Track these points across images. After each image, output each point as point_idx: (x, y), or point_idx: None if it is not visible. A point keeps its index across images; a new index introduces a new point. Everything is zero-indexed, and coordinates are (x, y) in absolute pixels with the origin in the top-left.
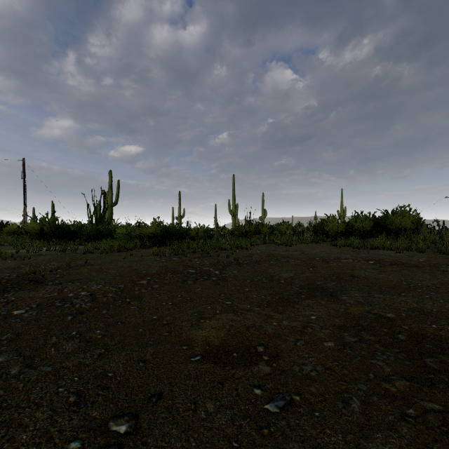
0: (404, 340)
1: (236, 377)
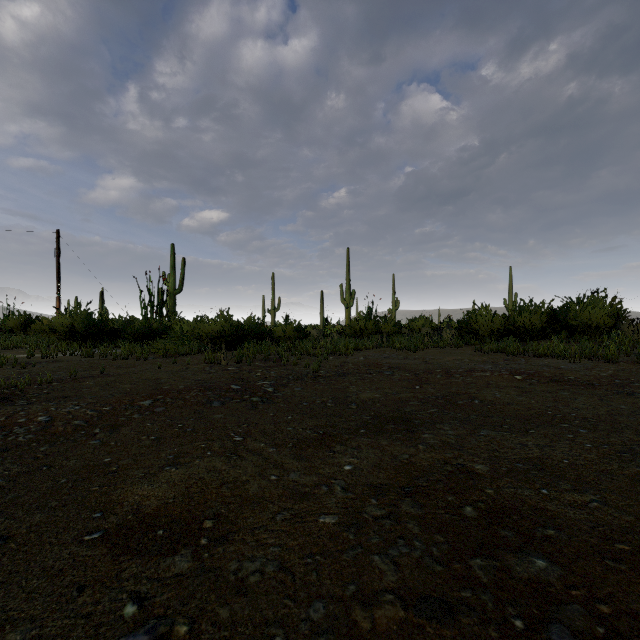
0: (469, 518)
1: (121, 576)
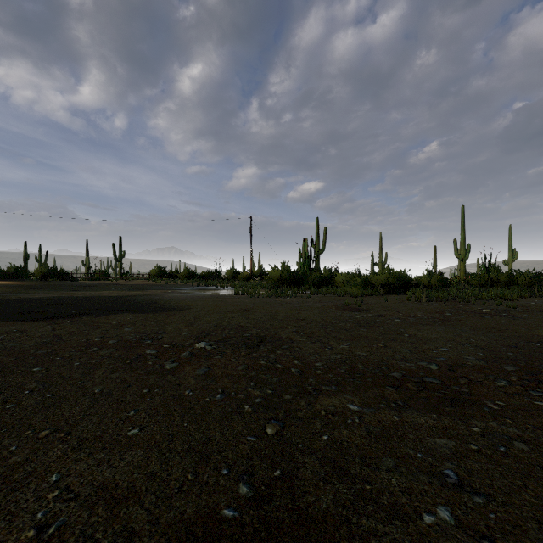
0: None
1: None
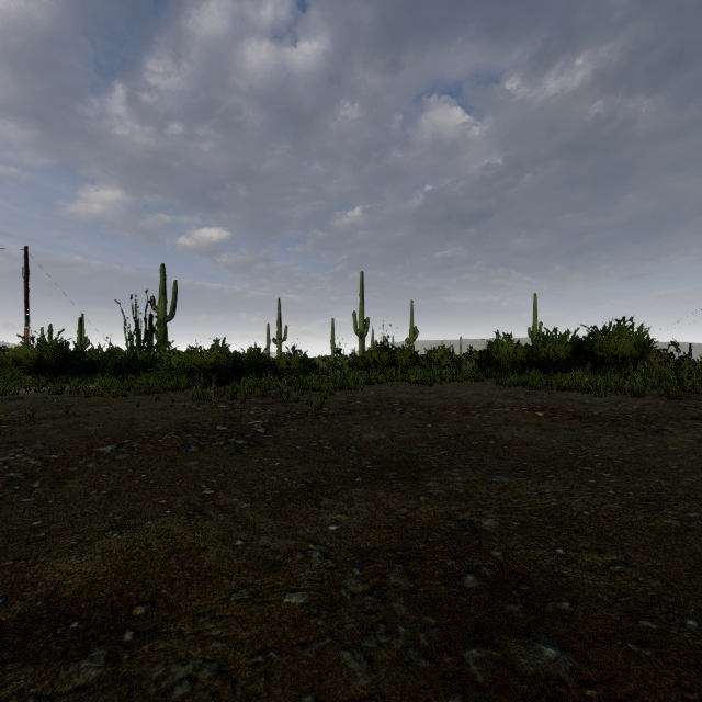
0: (469, 590)
1: None
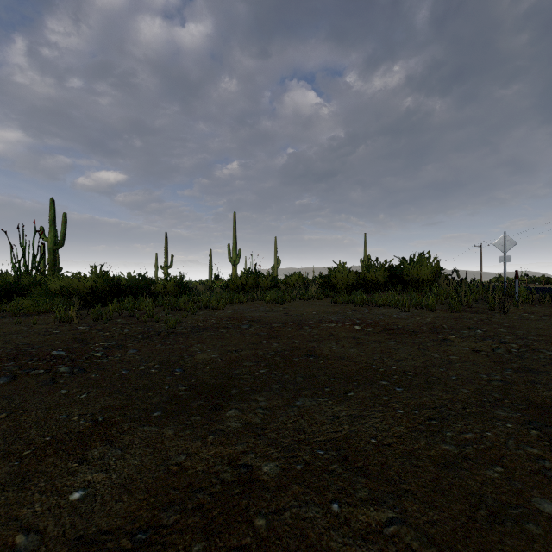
0: None
1: None
